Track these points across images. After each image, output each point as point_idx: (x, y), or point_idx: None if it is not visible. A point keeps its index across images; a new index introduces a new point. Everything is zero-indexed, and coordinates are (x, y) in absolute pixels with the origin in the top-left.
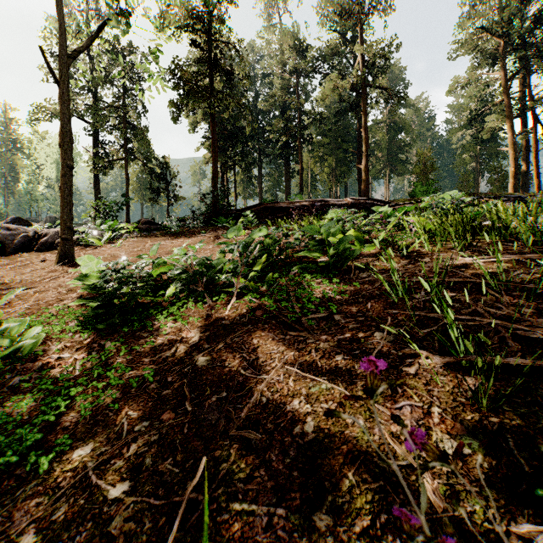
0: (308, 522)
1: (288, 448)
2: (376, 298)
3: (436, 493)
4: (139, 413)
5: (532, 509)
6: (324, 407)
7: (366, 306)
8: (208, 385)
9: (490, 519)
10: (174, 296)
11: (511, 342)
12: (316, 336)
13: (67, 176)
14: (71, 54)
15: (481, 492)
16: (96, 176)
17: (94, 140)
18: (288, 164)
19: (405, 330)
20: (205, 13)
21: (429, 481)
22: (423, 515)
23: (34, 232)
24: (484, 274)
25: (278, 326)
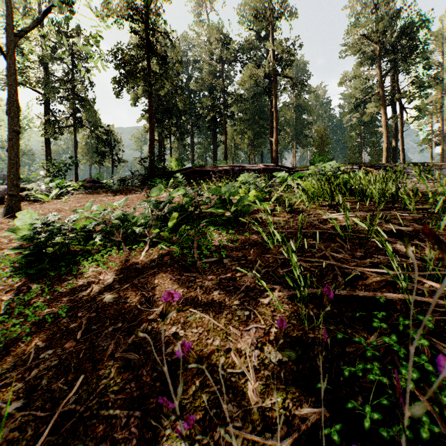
0: (156, 420)
1: (158, 365)
2: (258, 245)
3: (255, 391)
4: (47, 343)
5: (315, 398)
6: (194, 332)
7: (250, 252)
8: (109, 318)
9: (285, 407)
10: (102, 245)
11: (340, 278)
12: (204, 276)
13: (14, 140)
14: (19, 33)
15: (286, 388)
16: (47, 140)
17: (45, 108)
18: (215, 135)
19: (271, 270)
20: (143, 7)
21: (252, 383)
22: (175, 402)
23: None
24: (336, 227)
25: (178, 268)
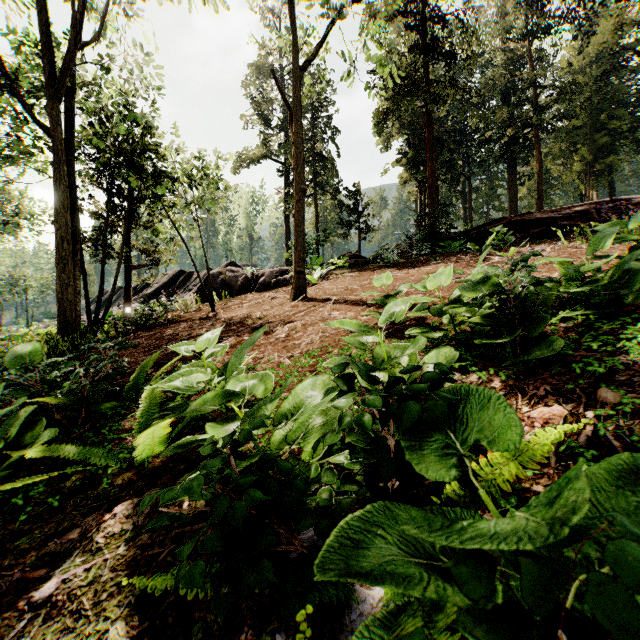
0: None
1: None
2: None
3: None
4: None
5: None
6: None
7: None
8: None
9: None
10: (557, 324)
11: None
12: None
13: (300, 202)
14: (302, 66)
15: None
16: (286, 218)
17: (285, 180)
18: (514, 167)
19: None
20: None
21: None
22: None
23: (251, 274)
24: None
25: None
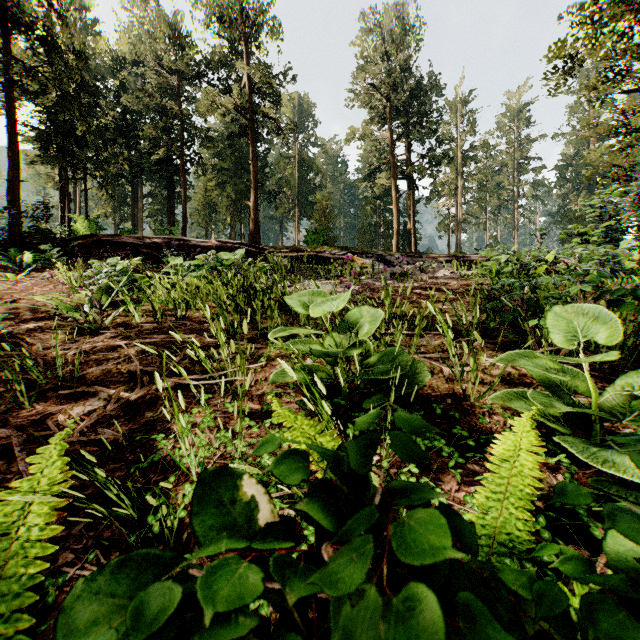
0: None
1: None
2: None
3: None
4: None
5: None
6: None
7: None
8: None
9: None
10: None
11: None
12: None
13: None
14: None
15: None
16: None
17: None
18: (172, 185)
19: None
20: None
21: None
22: None
23: None
24: (31, 370)
25: None
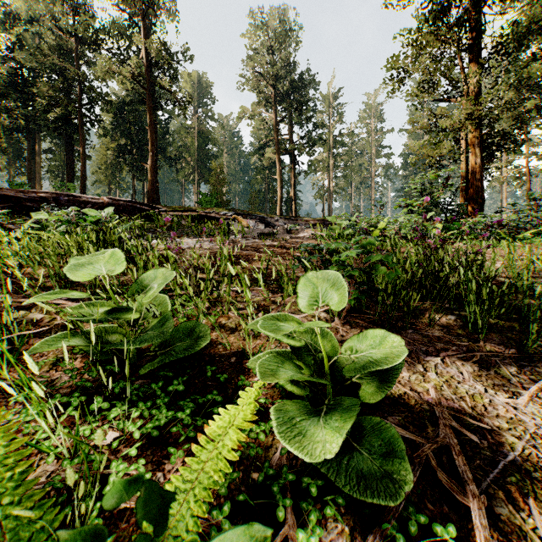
0: None
1: None
2: None
3: None
4: None
5: None
6: None
7: None
8: None
9: None
10: None
11: None
12: None
13: None
14: None
15: None
16: None
17: None
18: (71, 144)
19: None
20: None
21: None
22: None
23: None
24: None
25: None
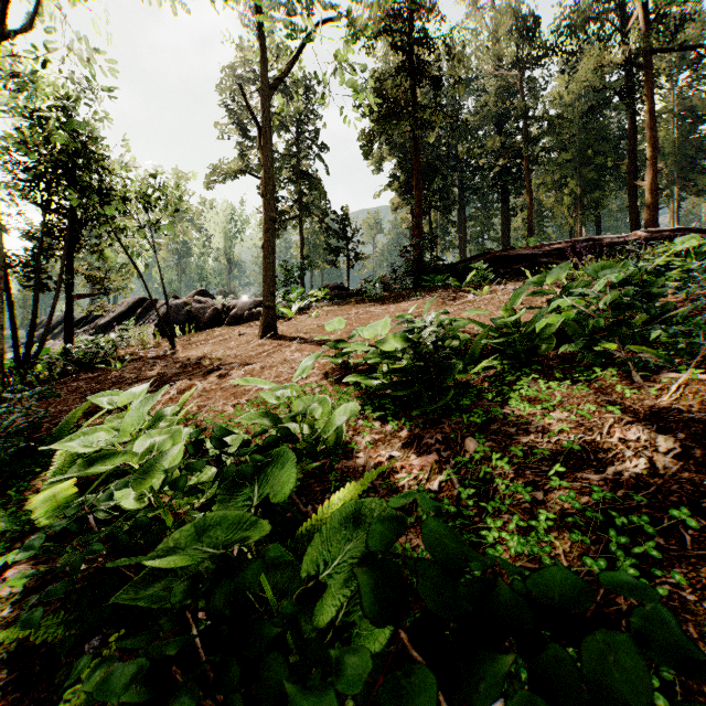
0: None
1: None
2: None
3: None
4: None
5: None
6: None
7: None
8: None
9: None
10: (480, 373)
11: None
12: None
13: (270, 232)
14: (273, 84)
15: None
16: None
17: None
18: (507, 198)
19: None
20: (412, 2)
21: None
22: None
23: (221, 305)
24: None
25: None
